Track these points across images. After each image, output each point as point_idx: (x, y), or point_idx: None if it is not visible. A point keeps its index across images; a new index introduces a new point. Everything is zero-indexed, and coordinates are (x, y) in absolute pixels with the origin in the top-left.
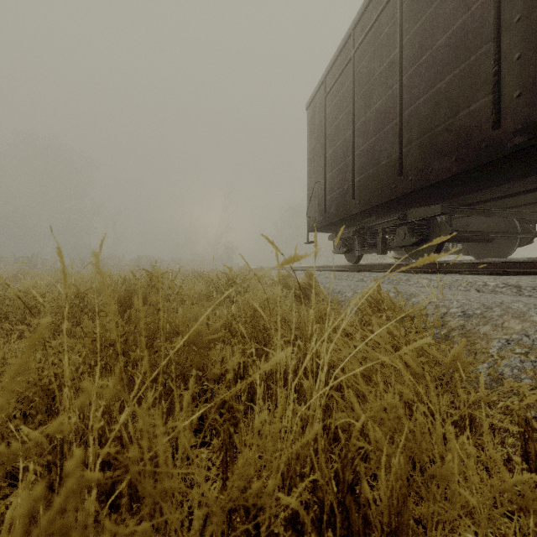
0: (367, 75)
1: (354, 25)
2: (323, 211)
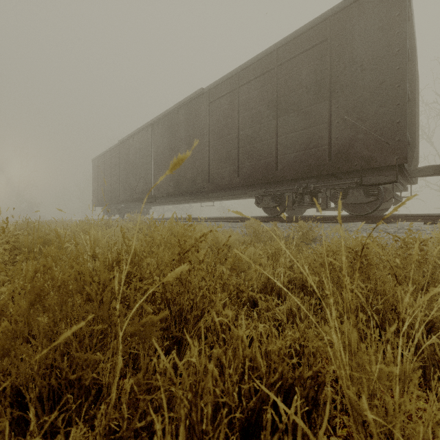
0: (107, 170)
1: (104, 153)
2: (97, 201)
